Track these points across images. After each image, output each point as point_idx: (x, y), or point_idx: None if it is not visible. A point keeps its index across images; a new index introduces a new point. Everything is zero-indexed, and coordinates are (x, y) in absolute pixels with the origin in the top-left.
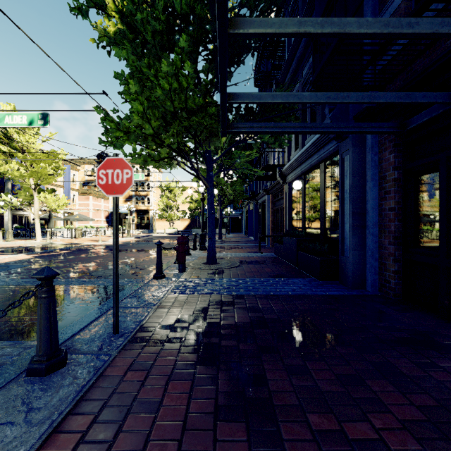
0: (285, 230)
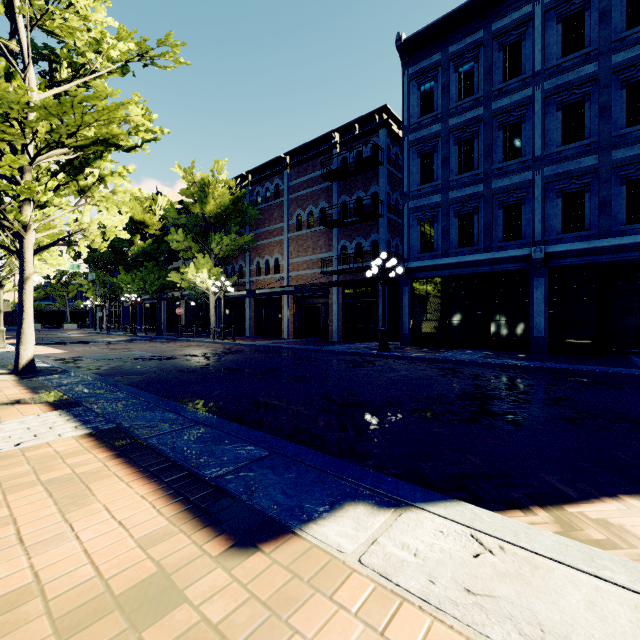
0: (183, 322)
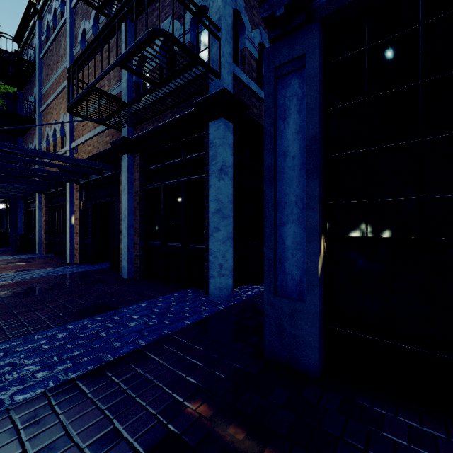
0: None
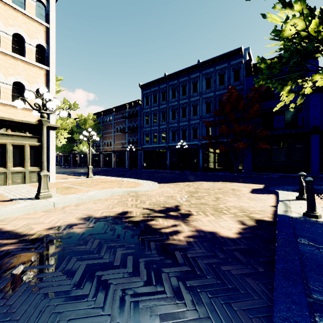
0: (78, 162)
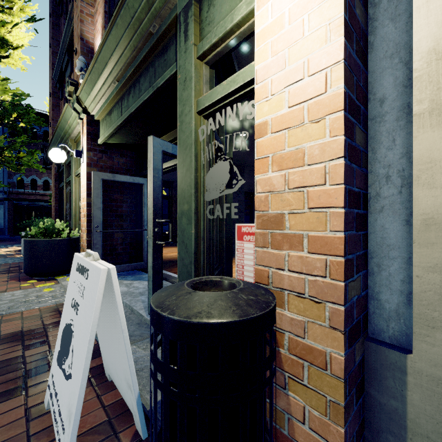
0: None
